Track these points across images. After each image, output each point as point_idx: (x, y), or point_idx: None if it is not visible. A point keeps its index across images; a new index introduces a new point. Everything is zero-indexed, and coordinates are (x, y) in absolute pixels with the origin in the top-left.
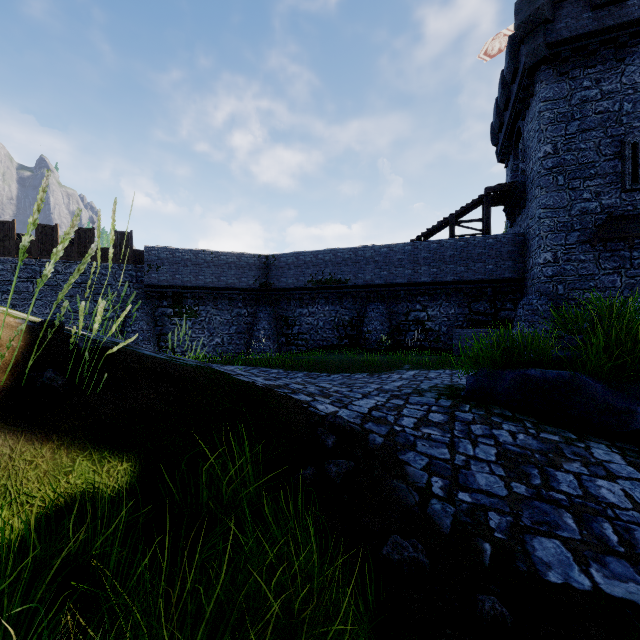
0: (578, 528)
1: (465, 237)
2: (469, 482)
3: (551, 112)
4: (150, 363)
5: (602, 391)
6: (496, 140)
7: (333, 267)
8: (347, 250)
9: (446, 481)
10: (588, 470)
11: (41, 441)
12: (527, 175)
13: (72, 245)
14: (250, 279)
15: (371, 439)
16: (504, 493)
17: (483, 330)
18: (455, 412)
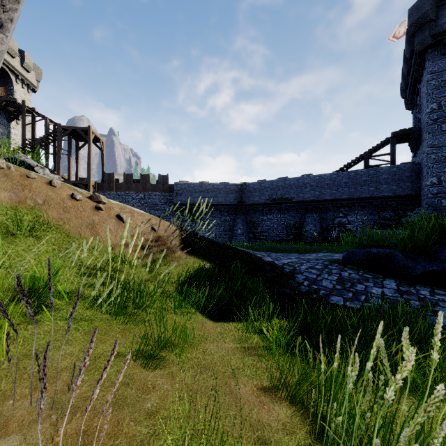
0: (352, 296)
1: (375, 167)
2: (319, 284)
3: (436, 81)
4: (208, 239)
5: (402, 258)
6: (404, 94)
7: (283, 190)
8: (292, 179)
9: (310, 283)
10: (373, 285)
11: (191, 255)
12: (421, 123)
13: (139, 184)
14: (231, 199)
15: (284, 270)
16: (331, 287)
17: (386, 230)
18: (328, 266)
